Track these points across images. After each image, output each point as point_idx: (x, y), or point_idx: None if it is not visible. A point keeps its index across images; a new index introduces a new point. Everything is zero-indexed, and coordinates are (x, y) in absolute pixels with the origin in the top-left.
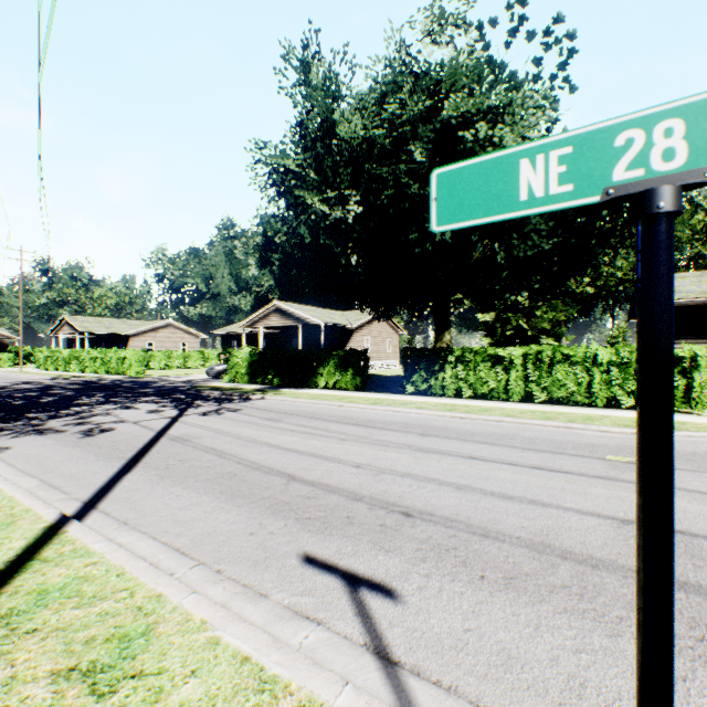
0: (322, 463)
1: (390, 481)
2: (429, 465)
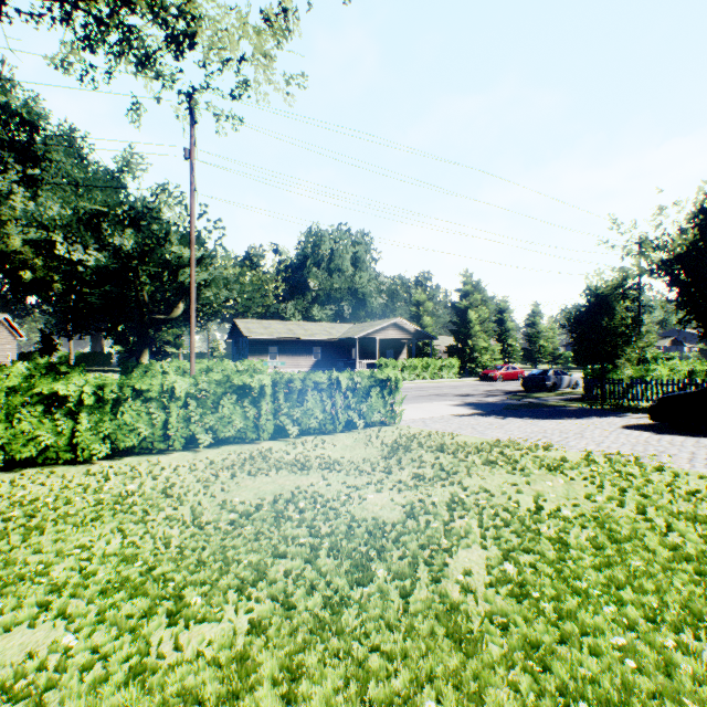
0: None
1: None
2: None
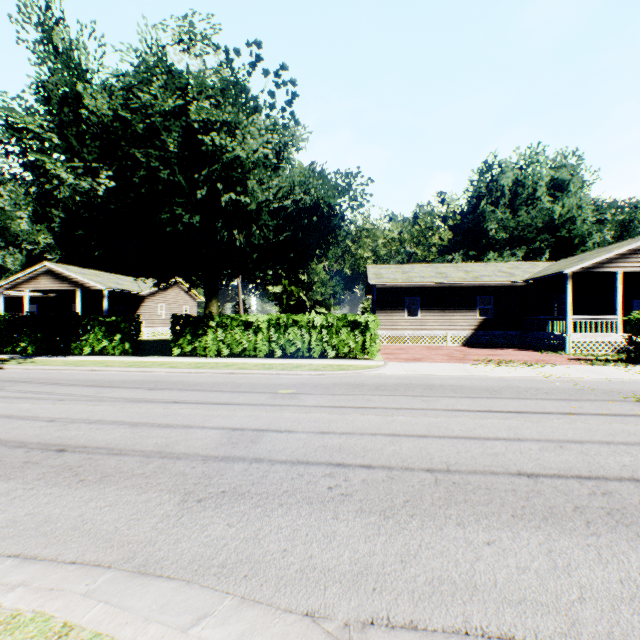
0: (12, 422)
1: (74, 428)
2: (128, 412)
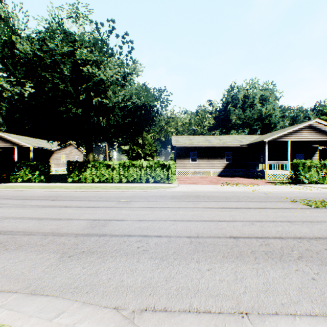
0: None
1: (6, 221)
2: (38, 212)
